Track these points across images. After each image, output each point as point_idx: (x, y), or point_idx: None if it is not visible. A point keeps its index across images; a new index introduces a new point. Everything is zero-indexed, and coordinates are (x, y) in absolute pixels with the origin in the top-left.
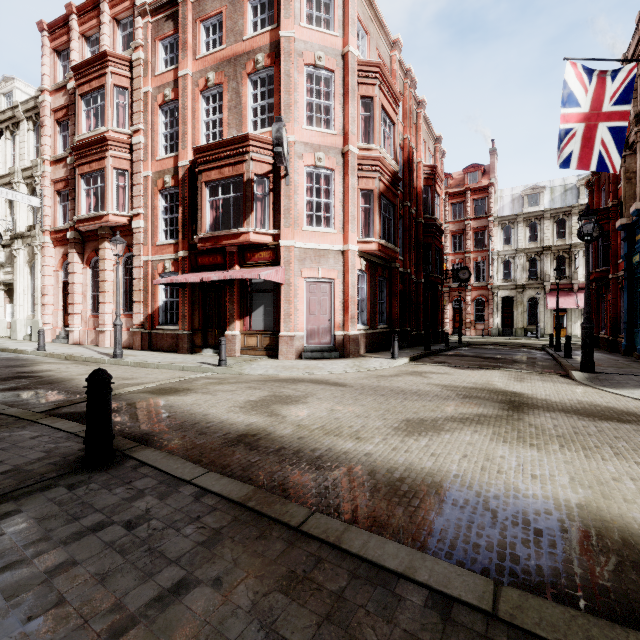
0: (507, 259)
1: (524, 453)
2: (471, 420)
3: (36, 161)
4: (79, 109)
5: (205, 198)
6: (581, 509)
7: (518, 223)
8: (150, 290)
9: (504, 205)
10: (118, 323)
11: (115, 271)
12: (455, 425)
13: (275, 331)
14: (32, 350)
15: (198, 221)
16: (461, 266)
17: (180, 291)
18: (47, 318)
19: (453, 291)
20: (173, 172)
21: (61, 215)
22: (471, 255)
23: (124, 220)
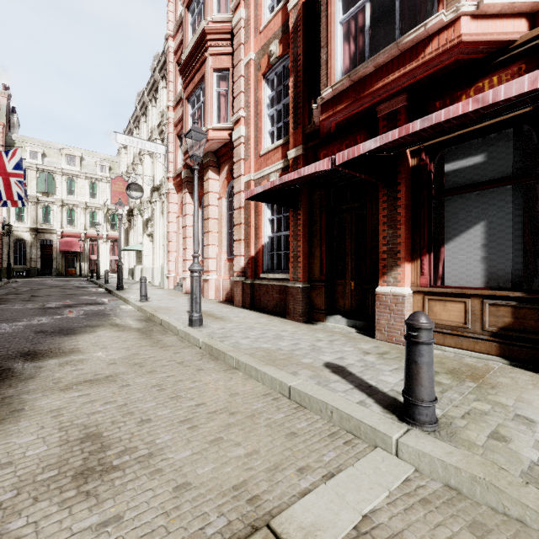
0: None
1: None
2: None
3: (163, 110)
4: (186, 24)
5: (334, 20)
6: None
7: None
8: (252, 222)
9: None
10: (194, 268)
11: (219, 206)
12: None
13: (532, 290)
14: (134, 300)
15: (320, 71)
16: None
17: (290, 216)
18: (170, 265)
19: None
20: (280, 33)
21: (181, 159)
22: None
23: (224, 135)
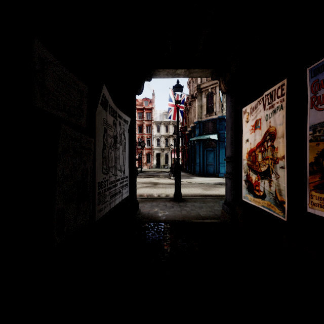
0: (158, 138)
1: (155, 190)
2: (145, 187)
3: None
4: None
5: None
6: (161, 193)
7: (162, 124)
8: None
9: (157, 116)
10: None
11: None
12: (141, 188)
13: None
14: None
15: None
16: (141, 139)
17: None
18: None
19: (138, 150)
20: None
21: None
22: (145, 135)
23: None
